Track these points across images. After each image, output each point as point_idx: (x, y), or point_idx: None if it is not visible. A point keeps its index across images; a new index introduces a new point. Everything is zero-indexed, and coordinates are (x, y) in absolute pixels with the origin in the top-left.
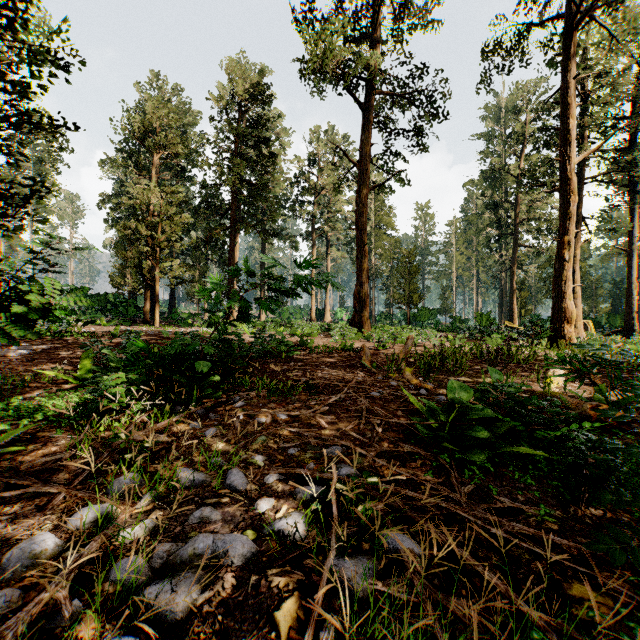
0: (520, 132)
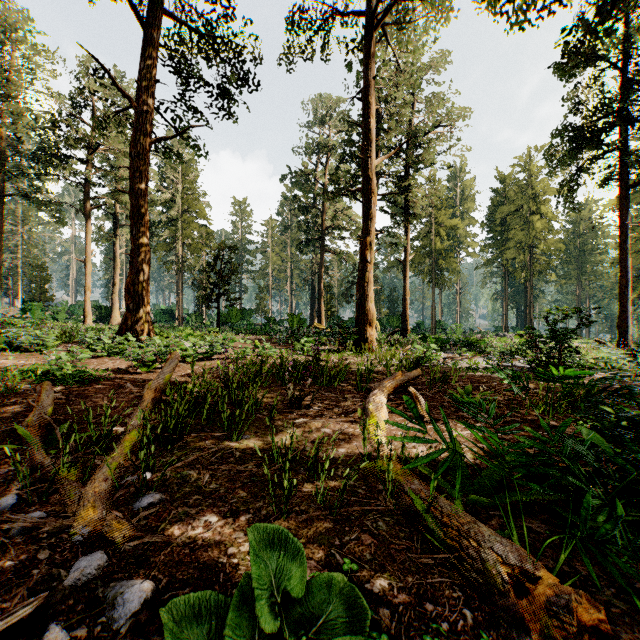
0: (327, 143)
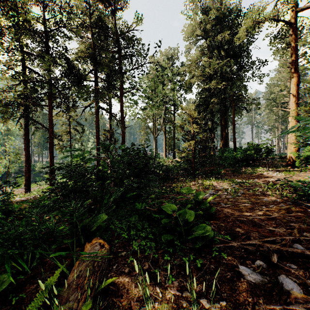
0: None
